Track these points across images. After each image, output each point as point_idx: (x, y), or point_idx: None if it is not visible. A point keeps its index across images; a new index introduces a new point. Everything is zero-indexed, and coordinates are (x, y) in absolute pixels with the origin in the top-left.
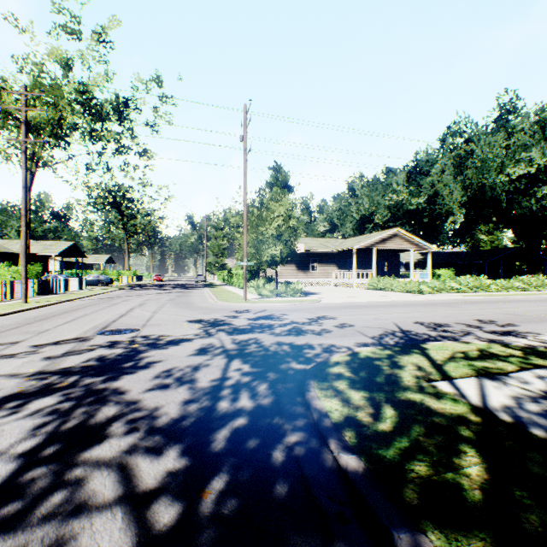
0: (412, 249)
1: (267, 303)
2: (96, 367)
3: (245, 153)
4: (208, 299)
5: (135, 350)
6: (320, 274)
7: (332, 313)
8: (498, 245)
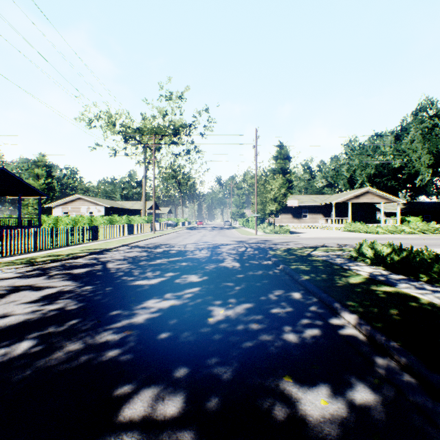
0: (382, 202)
1: (266, 236)
2: (208, 247)
3: (255, 155)
4: (235, 234)
5: (216, 246)
6: (309, 221)
7: (299, 240)
8: None
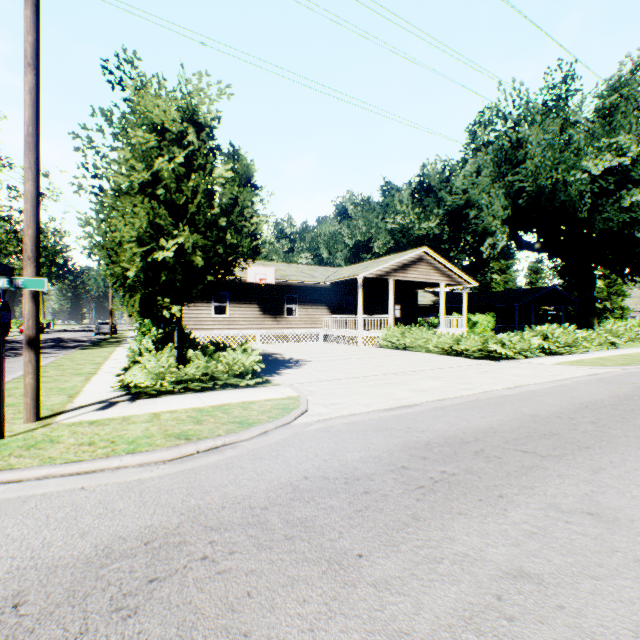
0: (443, 282)
1: (57, 467)
2: None
3: None
4: None
5: None
6: (301, 322)
7: None
8: (512, 286)
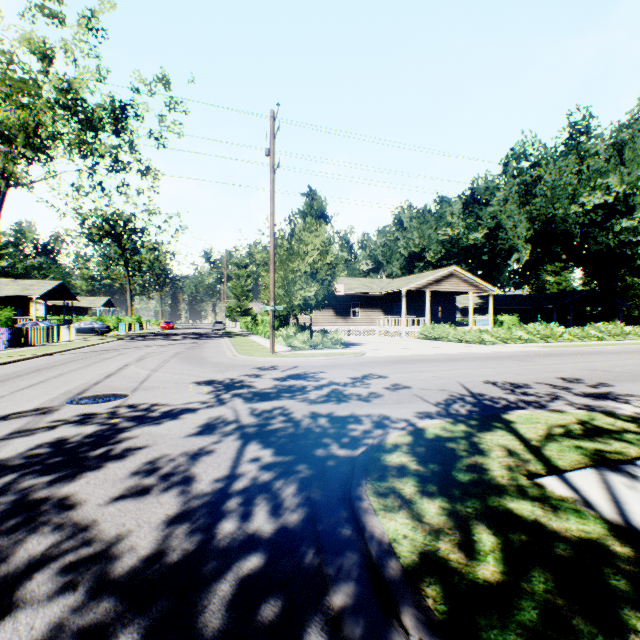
0: (471, 291)
1: (299, 358)
2: (46, 457)
3: (272, 171)
4: (225, 352)
5: (112, 429)
6: (362, 321)
7: (381, 370)
8: (566, 288)
